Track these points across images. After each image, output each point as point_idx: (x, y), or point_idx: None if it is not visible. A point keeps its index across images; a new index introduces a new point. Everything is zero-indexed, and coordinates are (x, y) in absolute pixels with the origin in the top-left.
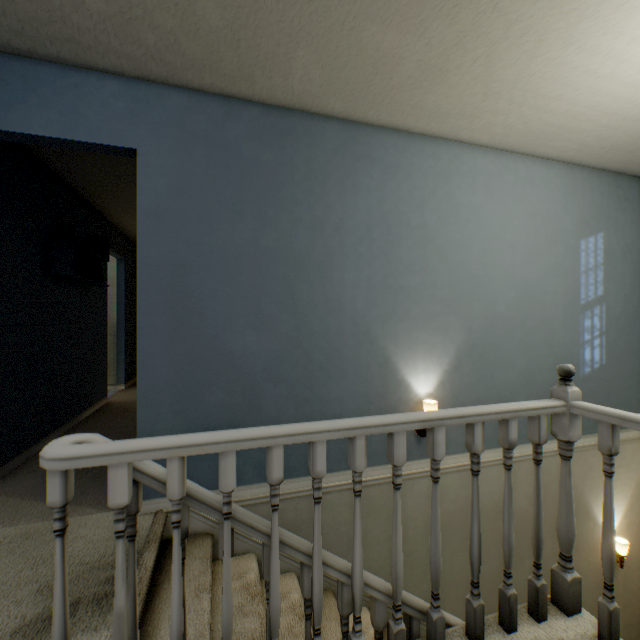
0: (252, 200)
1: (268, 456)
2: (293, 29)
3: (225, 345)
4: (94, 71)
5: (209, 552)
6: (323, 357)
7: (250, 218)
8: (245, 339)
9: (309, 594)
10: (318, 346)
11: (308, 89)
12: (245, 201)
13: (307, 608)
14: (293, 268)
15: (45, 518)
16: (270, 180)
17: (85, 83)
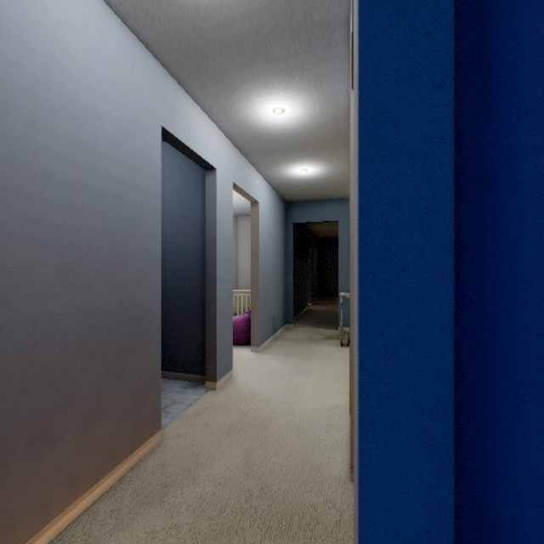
0: None
1: None
2: None
3: None
4: (327, 200)
5: None
6: None
7: None
8: None
9: None
10: None
11: None
12: None
13: None
14: None
15: (313, 328)
16: None
17: (325, 204)
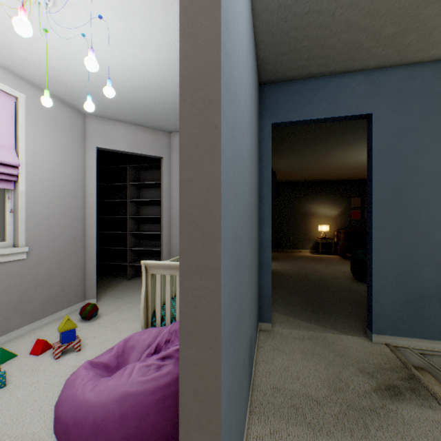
0: None
1: None
2: None
3: (434, 238)
4: (346, 73)
5: (438, 382)
6: None
7: None
8: None
9: None
10: None
11: None
12: None
13: None
14: None
15: (313, 330)
16: None
17: (341, 82)
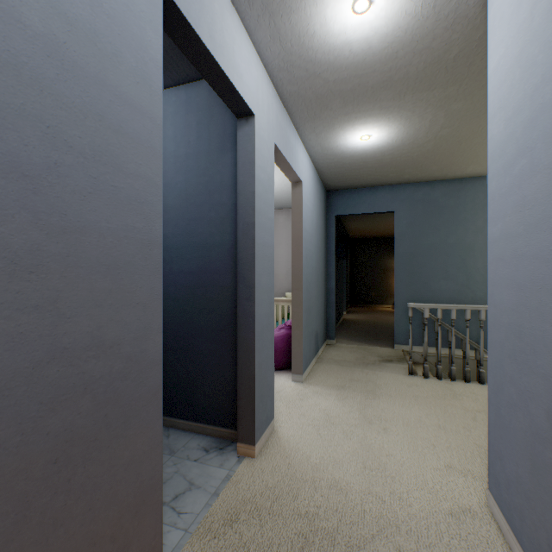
0: (443, 223)
1: (465, 312)
2: (468, 163)
3: (430, 286)
4: (379, 186)
5: None
6: (482, 294)
7: (442, 231)
8: (439, 284)
9: (478, 359)
10: (479, 288)
11: (473, 172)
12: (439, 224)
13: (477, 364)
14: (464, 252)
15: (361, 345)
16: (452, 213)
17: (376, 191)
